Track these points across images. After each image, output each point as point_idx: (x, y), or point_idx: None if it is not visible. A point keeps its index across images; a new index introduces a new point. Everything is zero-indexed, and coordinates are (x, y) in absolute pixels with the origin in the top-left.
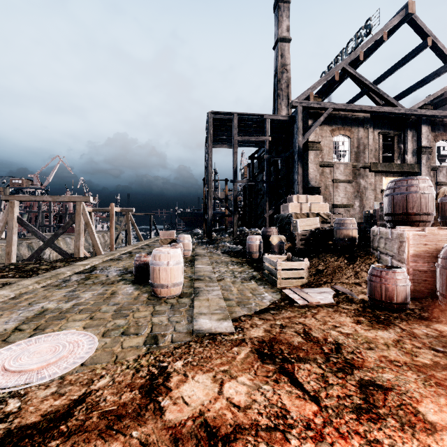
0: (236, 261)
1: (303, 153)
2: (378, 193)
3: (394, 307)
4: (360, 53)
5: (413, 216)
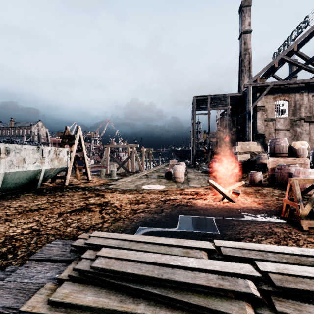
0: (207, 175)
1: (253, 113)
2: (312, 136)
3: (255, 184)
4: (294, 46)
5: (276, 154)
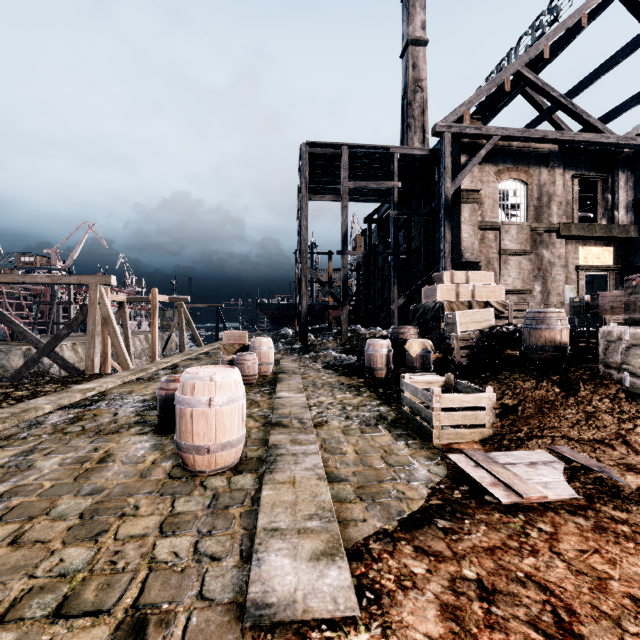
0: (348, 383)
1: (452, 208)
2: (572, 272)
3: None
4: (545, 47)
5: None
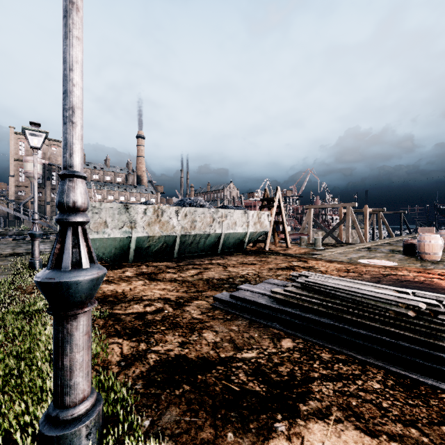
0: None
1: None
2: None
3: None
4: None
5: None
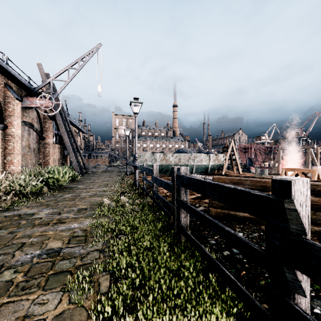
0: None
1: None
2: None
3: None
4: None
5: None
